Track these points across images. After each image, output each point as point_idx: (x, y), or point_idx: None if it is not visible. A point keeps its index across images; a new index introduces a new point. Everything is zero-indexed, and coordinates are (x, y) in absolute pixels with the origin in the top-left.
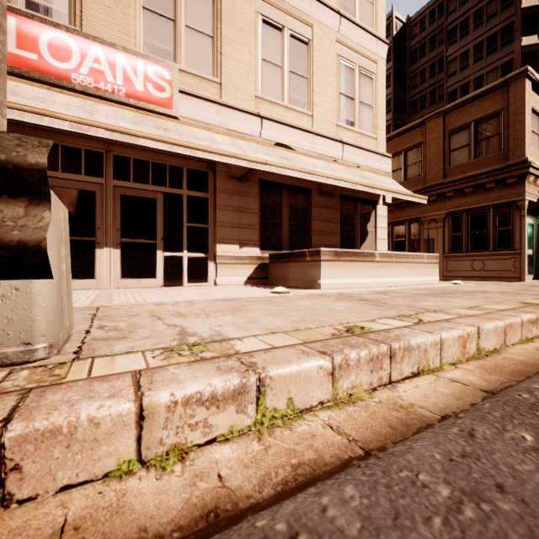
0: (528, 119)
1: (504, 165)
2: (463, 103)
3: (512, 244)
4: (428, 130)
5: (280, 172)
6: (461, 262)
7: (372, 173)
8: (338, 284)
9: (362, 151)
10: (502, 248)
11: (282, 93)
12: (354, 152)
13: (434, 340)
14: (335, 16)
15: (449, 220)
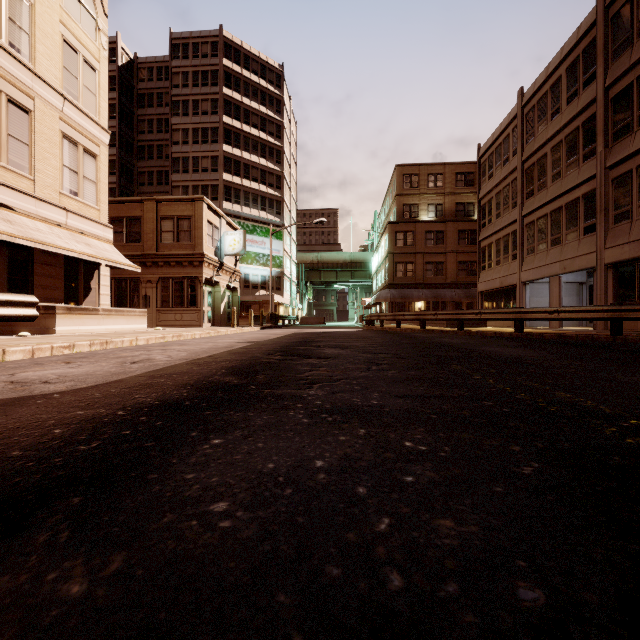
0: (205, 227)
1: (192, 252)
2: (170, 200)
3: (197, 304)
4: (146, 209)
5: (12, 240)
6: (169, 314)
7: (96, 240)
8: (71, 330)
9: (86, 220)
10: (192, 306)
11: None
12: (78, 219)
13: (120, 340)
14: (59, 97)
15: (161, 283)
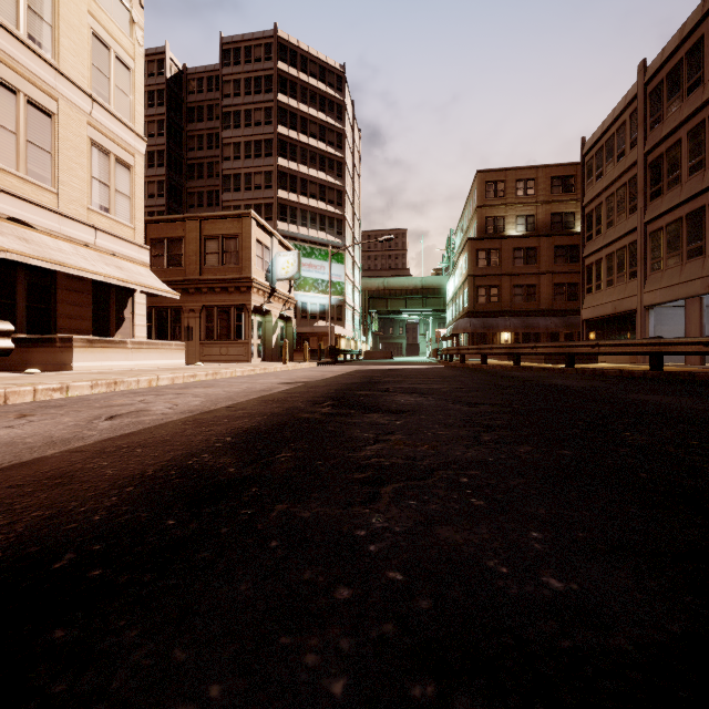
0: (253, 247)
1: (239, 276)
2: (214, 217)
3: (245, 336)
4: (188, 228)
5: (24, 260)
6: (214, 348)
7: (130, 263)
8: (92, 366)
9: (119, 239)
10: (239, 338)
11: (17, 162)
12: (109, 239)
13: (135, 380)
14: (87, 98)
15: (205, 312)
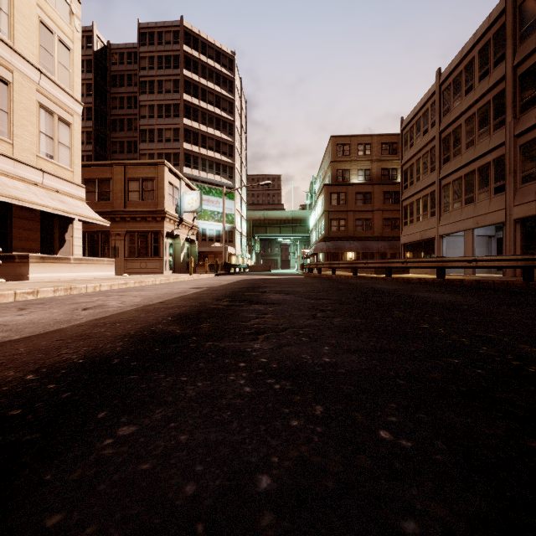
0: (166, 188)
1: (156, 209)
2: (136, 164)
3: (160, 254)
4: (115, 171)
5: None
6: (135, 263)
7: (70, 198)
8: (44, 277)
9: (61, 180)
10: (155, 255)
11: None
12: (53, 179)
13: (84, 286)
14: (36, 71)
15: (128, 235)
